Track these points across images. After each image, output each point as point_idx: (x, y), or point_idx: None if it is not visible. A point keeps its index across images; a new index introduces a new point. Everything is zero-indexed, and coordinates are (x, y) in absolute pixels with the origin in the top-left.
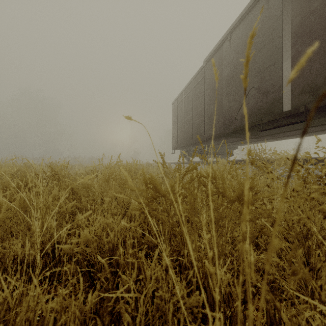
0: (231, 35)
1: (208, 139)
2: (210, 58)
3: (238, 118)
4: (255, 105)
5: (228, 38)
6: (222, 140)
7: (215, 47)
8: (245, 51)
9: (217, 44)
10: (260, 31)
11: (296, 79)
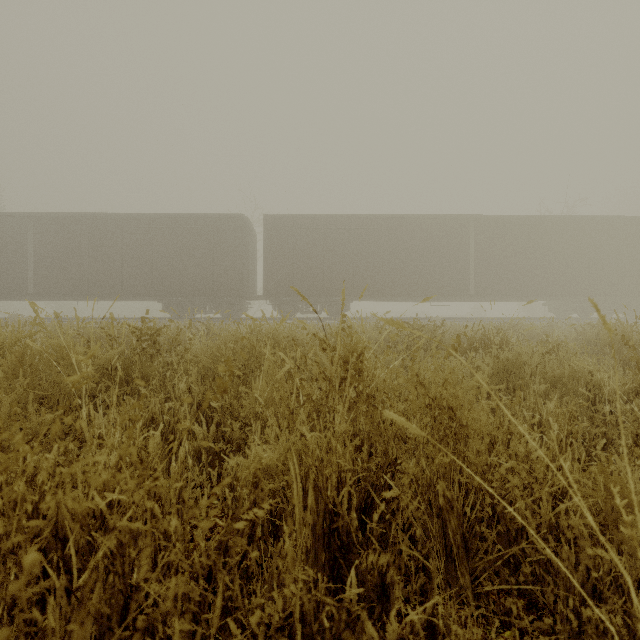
0: None
1: None
2: None
3: None
4: (9, 283)
5: None
6: None
7: None
8: (0, 241)
9: None
10: (13, 237)
11: (36, 278)
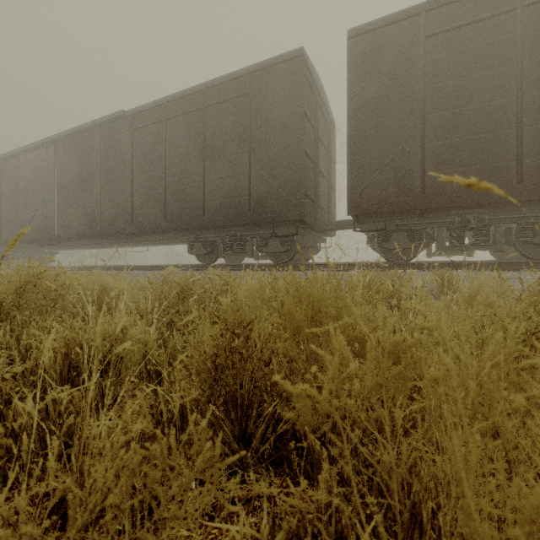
0: (26, 153)
1: (6, 243)
2: (8, 158)
3: (31, 230)
4: (41, 224)
5: (23, 154)
6: (31, 244)
7: (11, 152)
8: (36, 177)
9: (13, 151)
10: (44, 170)
11: (59, 217)
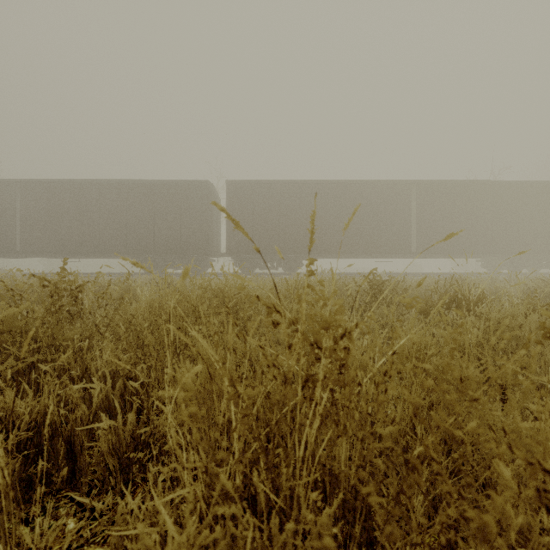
0: None
1: None
2: None
3: None
4: None
5: None
6: None
7: None
8: None
9: None
10: (3, 200)
11: (23, 238)
